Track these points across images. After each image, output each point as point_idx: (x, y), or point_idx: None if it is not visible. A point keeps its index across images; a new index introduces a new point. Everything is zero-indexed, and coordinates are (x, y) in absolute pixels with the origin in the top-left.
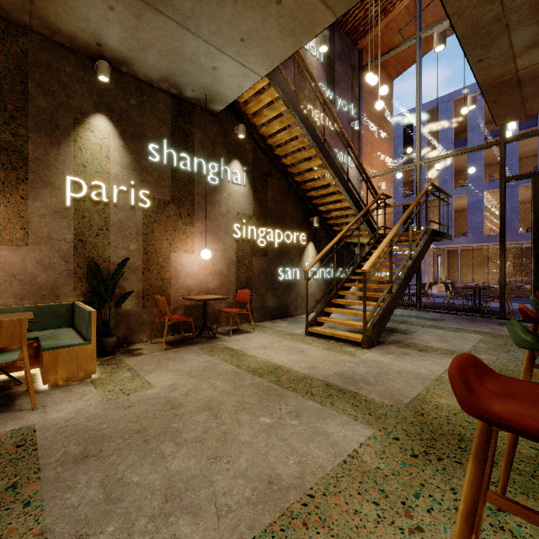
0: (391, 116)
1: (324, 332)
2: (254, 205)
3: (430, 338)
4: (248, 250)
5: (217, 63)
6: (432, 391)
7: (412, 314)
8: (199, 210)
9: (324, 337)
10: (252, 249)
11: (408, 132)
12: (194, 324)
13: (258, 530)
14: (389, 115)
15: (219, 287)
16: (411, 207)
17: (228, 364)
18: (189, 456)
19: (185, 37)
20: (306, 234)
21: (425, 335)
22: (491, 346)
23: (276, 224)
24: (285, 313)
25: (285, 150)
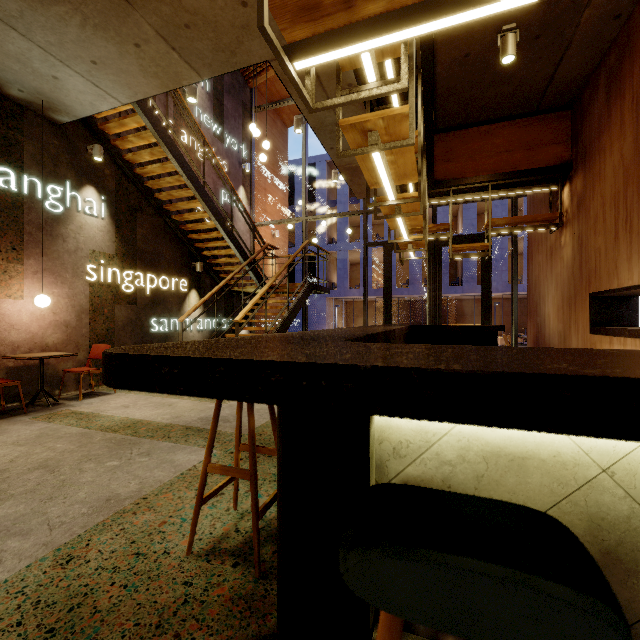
0: (286, 164)
1: None
2: (118, 243)
3: None
4: (109, 297)
5: (59, 74)
6: None
7: None
8: (31, 243)
9: None
10: (114, 296)
11: (311, 179)
12: (22, 391)
13: (90, 526)
14: (284, 163)
15: (64, 342)
16: (288, 262)
17: (74, 427)
18: (17, 504)
19: (9, 34)
20: (187, 280)
21: None
22: None
23: (148, 267)
24: None
25: (158, 184)
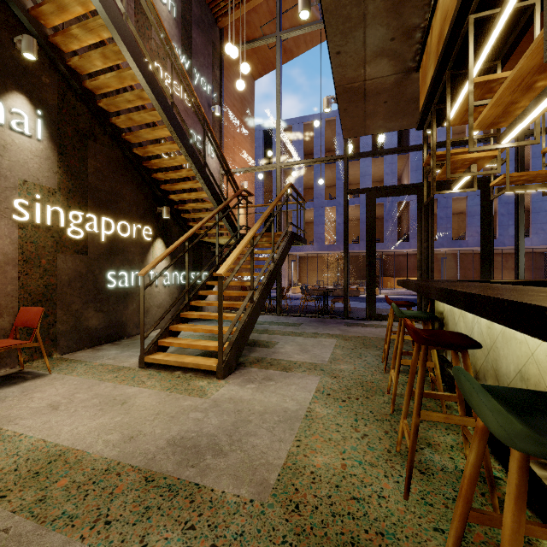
0: (253, 116)
1: (167, 361)
2: (61, 175)
3: (292, 349)
4: (48, 243)
5: None
6: (304, 442)
7: (273, 320)
8: None
9: (168, 367)
10: (55, 242)
11: (267, 144)
12: None
13: None
14: (251, 114)
15: None
16: (273, 204)
17: None
18: None
19: None
20: (152, 228)
21: (287, 346)
22: (346, 352)
23: (103, 209)
24: (118, 334)
25: (115, 104)
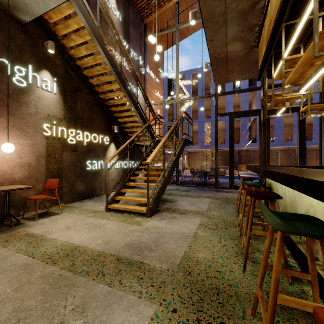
0: (162, 72)
1: (120, 207)
2: (65, 111)
3: (186, 203)
4: (59, 146)
5: None
6: (193, 247)
7: (174, 188)
8: (2, 106)
9: (120, 211)
10: (62, 146)
11: (170, 86)
12: None
13: None
14: (161, 71)
15: (27, 177)
16: (175, 123)
17: (21, 254)
18: None
19: None
20: (109, 137)
21: (183, 202)
22: (216, 205)
23: (85, 127)
24: (92, 194)
25: (91, 72)
